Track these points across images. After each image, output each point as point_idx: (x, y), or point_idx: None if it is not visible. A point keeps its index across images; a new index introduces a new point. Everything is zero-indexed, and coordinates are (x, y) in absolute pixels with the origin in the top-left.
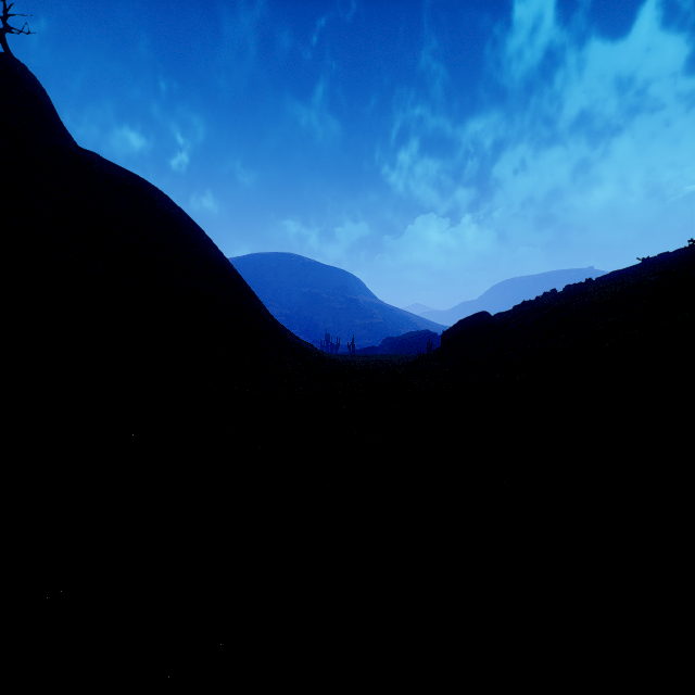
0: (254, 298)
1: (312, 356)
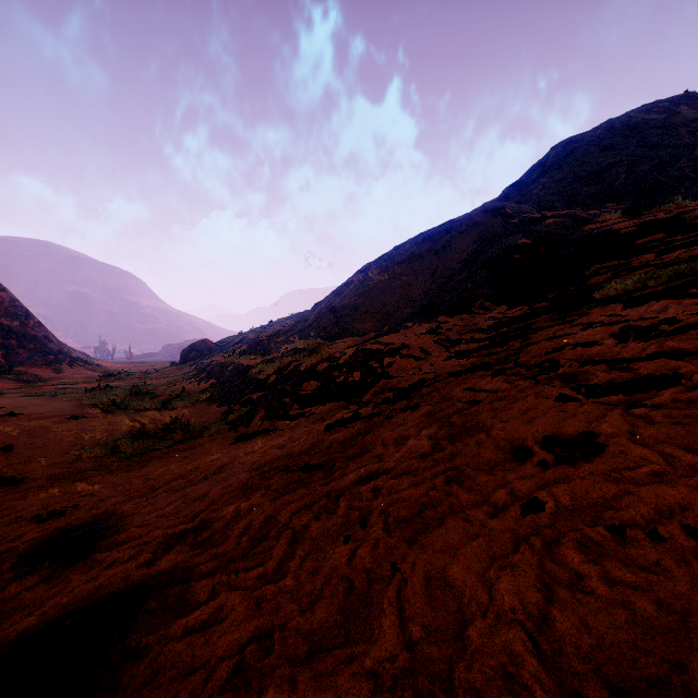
0: (43, 327)
1: (92, 365)
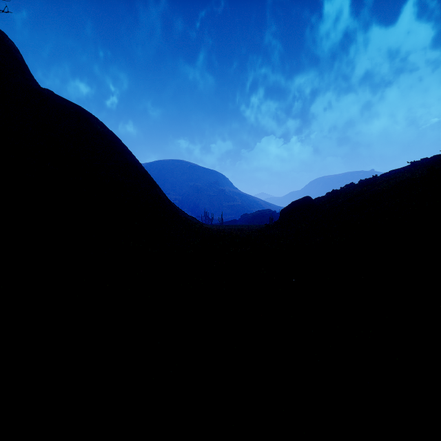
0: (157, 187)
1: (195, 226)
